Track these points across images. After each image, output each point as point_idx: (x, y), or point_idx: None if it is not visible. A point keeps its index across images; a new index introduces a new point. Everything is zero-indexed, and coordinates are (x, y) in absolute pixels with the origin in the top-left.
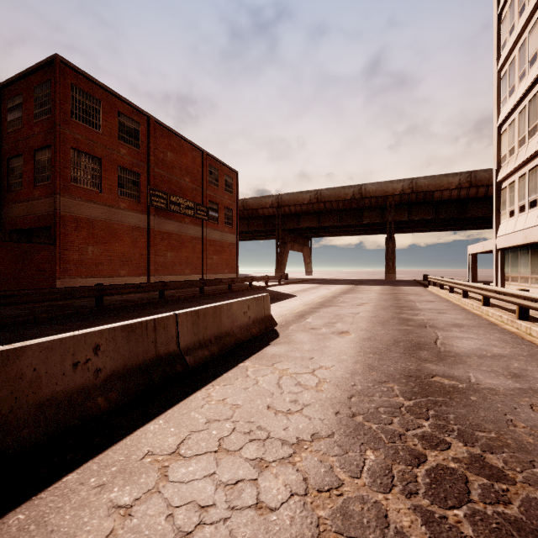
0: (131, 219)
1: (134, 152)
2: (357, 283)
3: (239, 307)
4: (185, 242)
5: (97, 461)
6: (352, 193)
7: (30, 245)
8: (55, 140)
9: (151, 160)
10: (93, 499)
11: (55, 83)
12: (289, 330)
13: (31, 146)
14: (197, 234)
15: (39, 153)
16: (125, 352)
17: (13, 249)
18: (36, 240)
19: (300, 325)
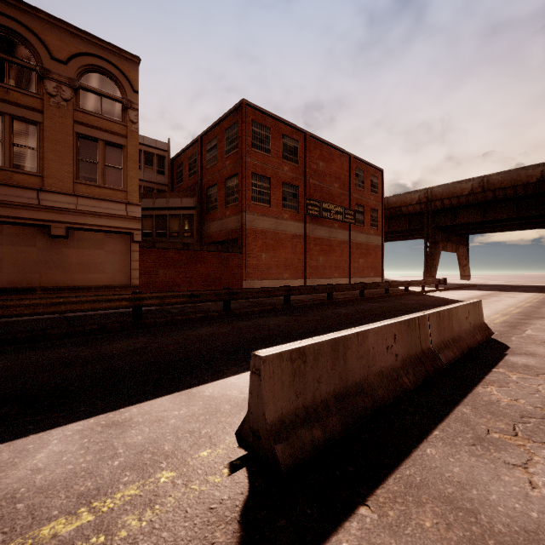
0: (291, 228)
1: (294, 168)
2: None
3: (462, 311)
4: (334, 246)
5: (445, 426)
6: (540, 174)
7: (228, 254)
8: (242, 169)
9: (307, 172)
10: (480, 453)
11: (242, 123)
12: (515, 341)
13: (223, 176)
14: (344, 238)
15: (229, 181)
16: (406, 343)
17: (219, 257)
18: (231, 250)
19: (524, 337)
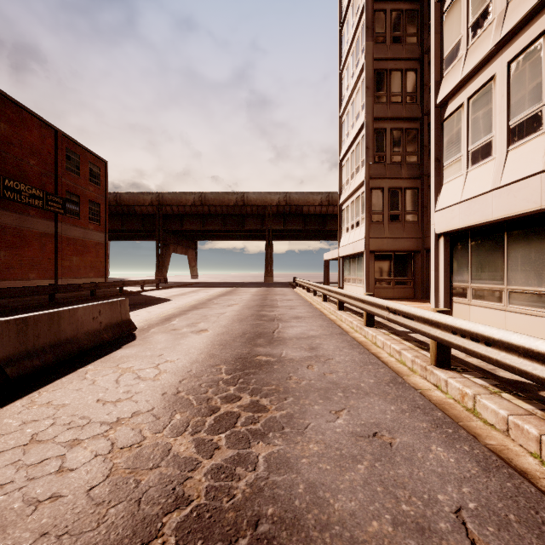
0: None
1: None
2: (238, 286)
3: (87, 312)
4: (29, 239)
5: None
6: (235, 200)
7: None
8: None
9: None
10: None
11: None
12: (149, 333)
13: None
14: (47, 229)
15: None
16: None
17: None
18: None
19: (163, 328)
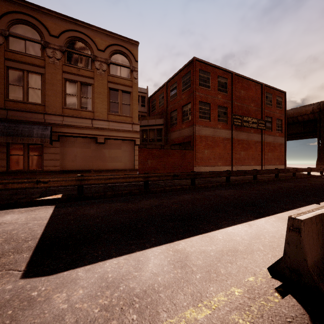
0: (223, 134)
1: (224, 96)
2: None
3: None
4: (251, 145)
5: None
6: None
7: (185, 151)
8: (193, 99)
9: (233, 98)
10: None
11: (193, 71)
12: None
13: (180, 105)
14: (258, 139)
15: (184, 107)
16: None
17: (180, 153)
18: (187, 148)
19: None
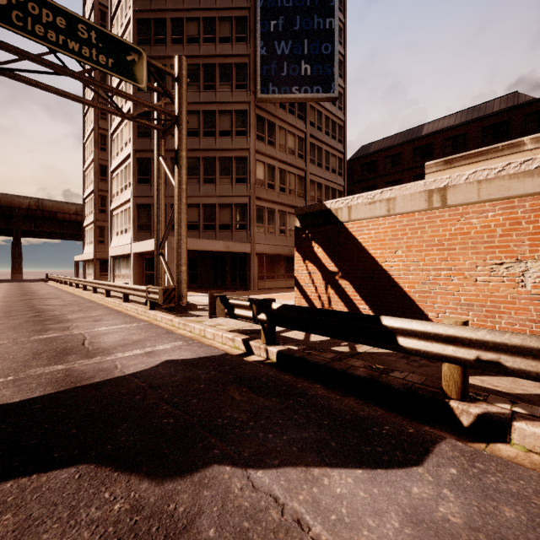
0: None
1: None
2: None
3: None
4: None
5: None
6: None
7: None
8: None
9: None
10: None
11: None
12: None
13: None
14: None
15: None
16: None
17: None
18: None
19: None
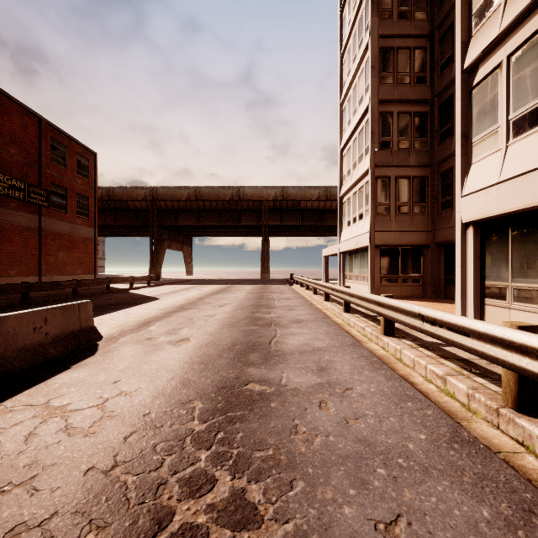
0: None
1: None
2: (234, 283)
3: (24, 321)
4: (9, 233)
5: None
6: (231, 194)
7: None
8: None
9: None
10: None
11: None
12: (116, 344)
13: None
14: (30, 223)
15: None
16: None
17: None
18: None
19: (136, 336)
